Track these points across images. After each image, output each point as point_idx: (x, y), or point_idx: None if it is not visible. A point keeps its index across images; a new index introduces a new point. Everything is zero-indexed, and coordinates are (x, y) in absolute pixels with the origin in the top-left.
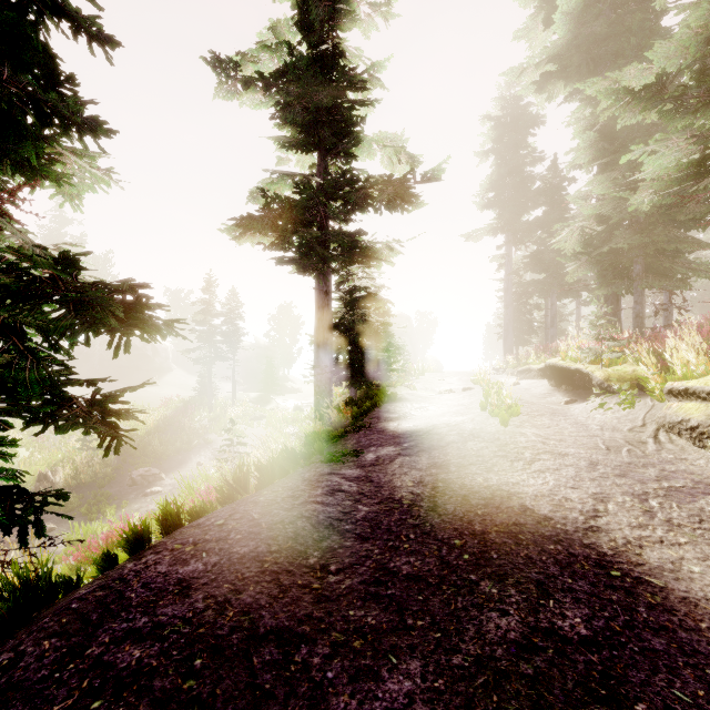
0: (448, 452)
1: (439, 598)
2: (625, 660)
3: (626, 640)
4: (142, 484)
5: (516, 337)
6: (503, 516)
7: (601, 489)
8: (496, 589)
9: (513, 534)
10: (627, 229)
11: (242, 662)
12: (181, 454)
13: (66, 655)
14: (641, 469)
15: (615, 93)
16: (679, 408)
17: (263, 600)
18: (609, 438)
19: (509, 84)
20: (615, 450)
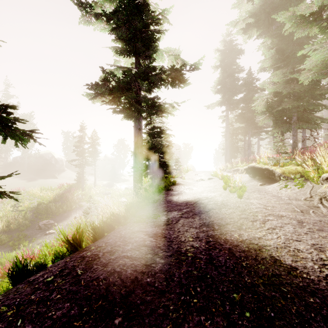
0: (211, 215)
1: None
2: None
3: None
4: (44, 228)
5: (231, 154)
6: (262, 267)
7: (315, 241)
8: None
9: (276, 286)
10: (289, 99)
11: None
12: (66, 212)
13: None
14: None
15: (294, 18)
16: None
17: None
18: (297, 205)
19: (228, 35)
20: (306, 212)
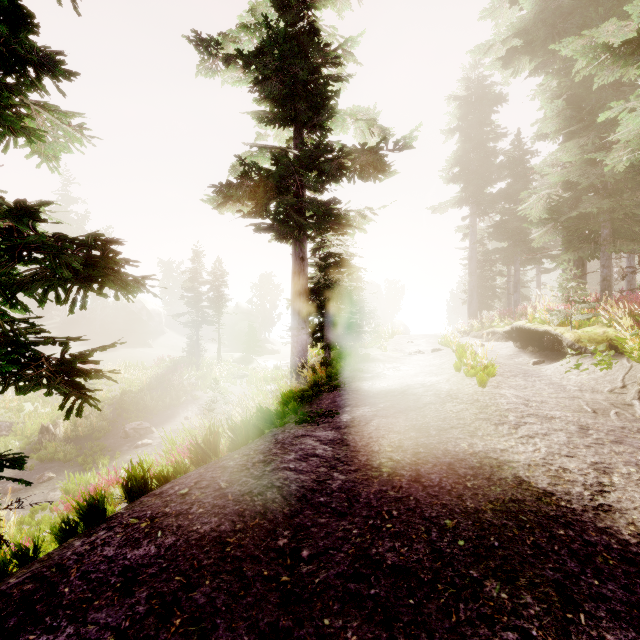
0: (426, 413)
1: (435, 603)
2: None
3: None
4: (134, 436)
5: (480, 302)
6: (496, 490)
7: (600, 458)
8: (506, 593)
9: (512, 513)
10: (594, 194)
11: None
12: (170, 409)
13: None
14: (638, 435)
15: (592, 51)
16: None
17: (219, 600)
18: (591, 400)
19: (474, 66)
20: (602, 413)
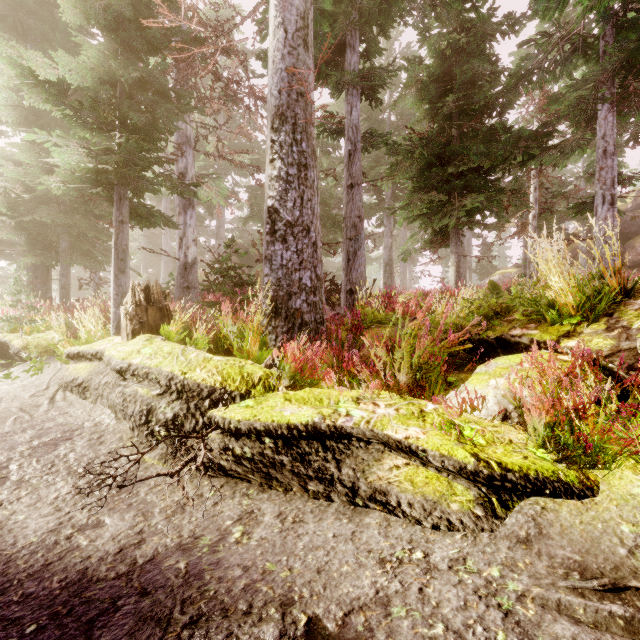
0: None
1: None
2: None
3: None
4: None
5: None
6: None
7: None
8: None
9: None
10: (54, 206)
11: None
12: None
13: None
14: (19, 435)
15: (20, 67)
16: (74, 369)
17: None
18: (3, 410)
19: None
20: None
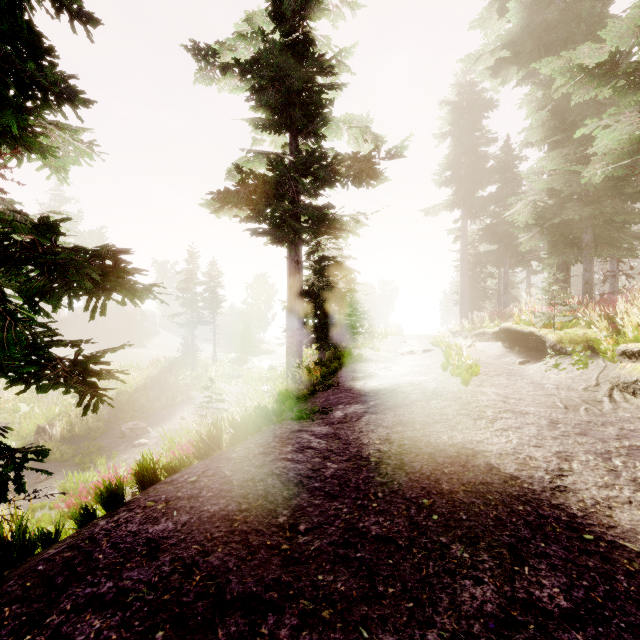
0: (413, 410)
1: (410, 562)
2: (612, 639)
3: (610, 614)
4: (131, 436)
5: (471, 303)
6: (469, 475)
7: (564, 448)
8: (468, 553)
9: (480, 493)
10: (577, 201)
11: (206, 634)
12: (166, 409)
13: (24, 623)
14: (601, 428)
15: (569, 71)
16: (633, 369)
17: (231, 563)
18: (566, 397)
19: (465, 72)
20: (573, 409)
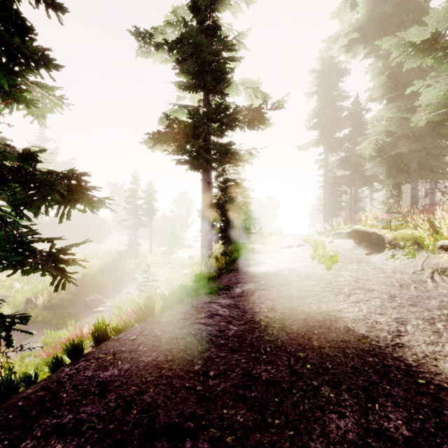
0: (291, 287)
1: (291, 400)
2: None
3: (440, 441)
4: (92, 305)
5: (331, 212)
6: (333, 335)
7: (400, 315)
8: (333, 394)
9: (341, 348)
10: (406, 140)
11: None
12: (117, 286)
13: (6, 446)
14: (426, 301)
15: (402, 46)
16: None
17: (159, 400)
18: (400, 278)
19: (327, 49)
20: (405, 287)
